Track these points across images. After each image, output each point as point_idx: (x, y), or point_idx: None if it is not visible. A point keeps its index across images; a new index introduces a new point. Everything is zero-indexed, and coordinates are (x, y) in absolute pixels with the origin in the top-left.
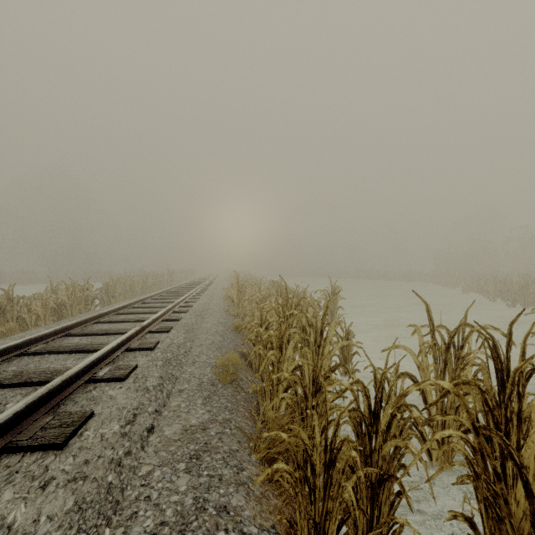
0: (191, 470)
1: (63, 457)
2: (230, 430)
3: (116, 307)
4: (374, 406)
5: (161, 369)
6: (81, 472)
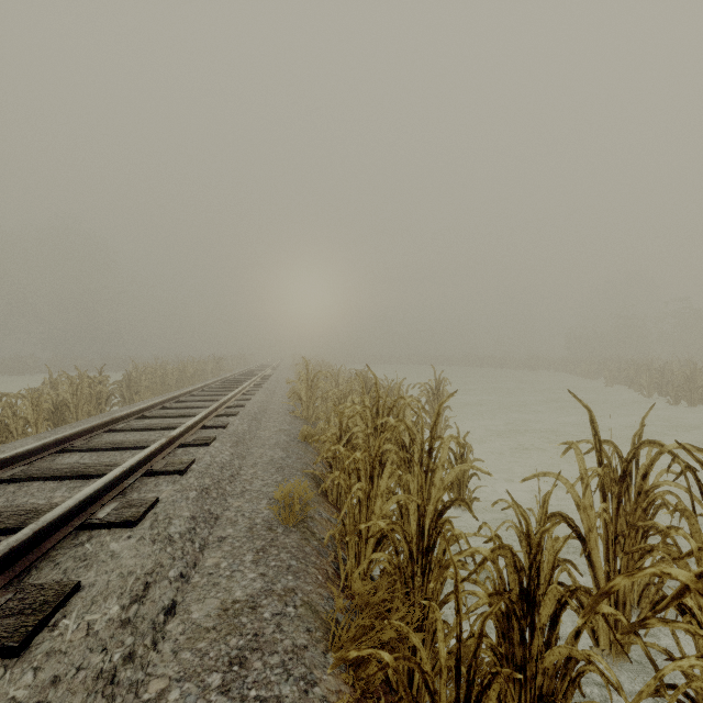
0: (229, 687)
1: (17, 673)
2: (294, 608)
3: (138, 408)
4: (528, 584)
5: (194, 505)
6: (43, 702)
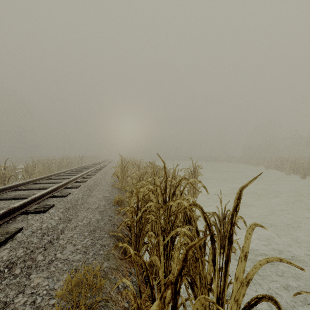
0: None
1: None
2: None
3: (14, 184)
4: None
5: None
6: None
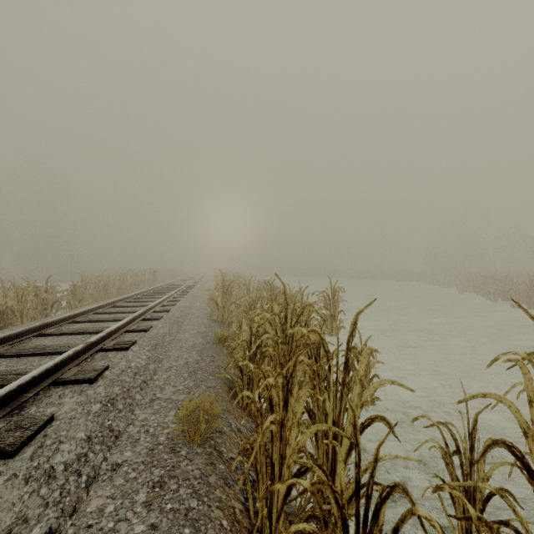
0: None
1: None
2: None
3: (71, 313)
4: None
5: (93, 422)
6: None
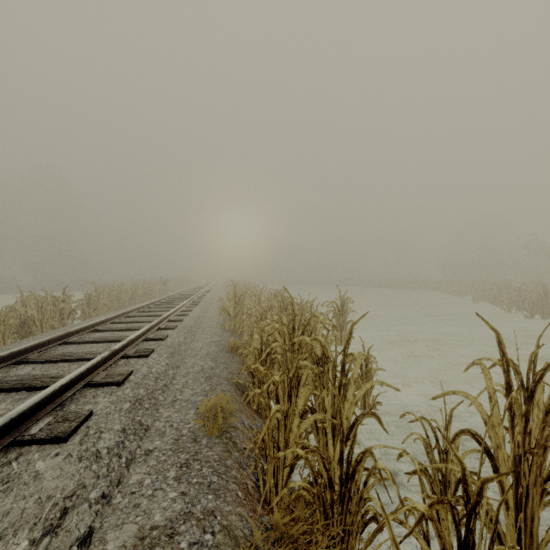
0: None
1: None
2: (212, 535)
3: (91, 323)
4: (466, 536)
5: (126, 417)
6: None
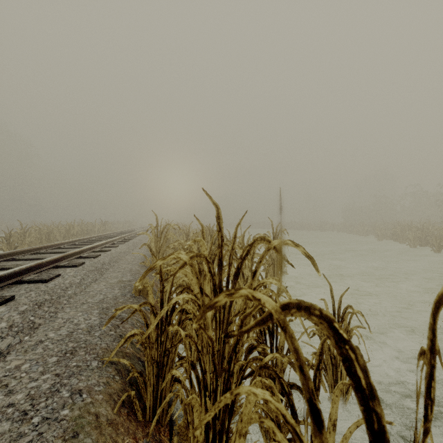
0: None
1: None
2: None
3: None
4: None
5: None
6: None
